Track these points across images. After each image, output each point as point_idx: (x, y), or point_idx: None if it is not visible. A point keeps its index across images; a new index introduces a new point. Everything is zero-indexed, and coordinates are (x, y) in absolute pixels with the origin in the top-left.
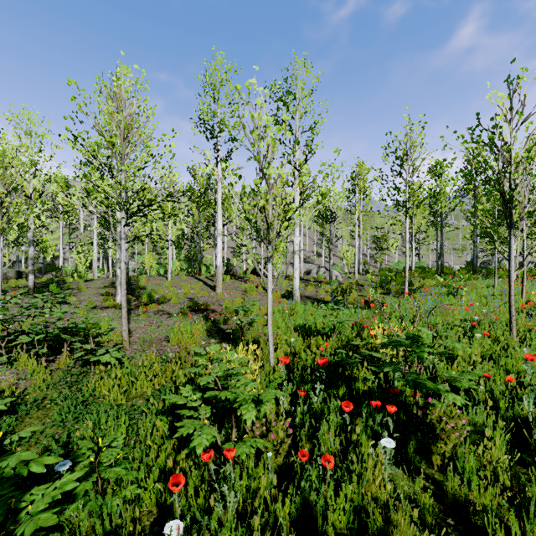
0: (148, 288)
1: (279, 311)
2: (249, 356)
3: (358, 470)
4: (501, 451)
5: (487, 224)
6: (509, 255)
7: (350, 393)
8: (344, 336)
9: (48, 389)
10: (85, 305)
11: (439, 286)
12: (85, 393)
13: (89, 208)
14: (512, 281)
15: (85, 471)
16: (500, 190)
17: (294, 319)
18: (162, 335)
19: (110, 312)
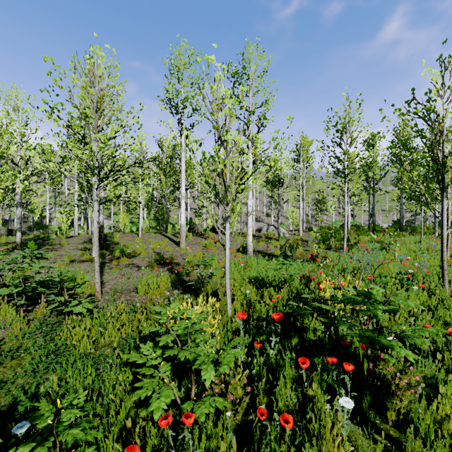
0: (121, 244)
1: (235, 264)
2: (208, 309)
3: (317, 430)
4: (451, 405)
5: (422, 188)
6: (442, 216)
7: (301, 342)
8: (293, 287)
9: (24, 338)
10: (64, 259)
11: (373, 242)
12: (58, 342)
13: (64, 173)
14: (444, 239)
15: (31, 447)
16: (434, 157)
17: (248, 272)
18: (132, 286)
19: (87, 265)
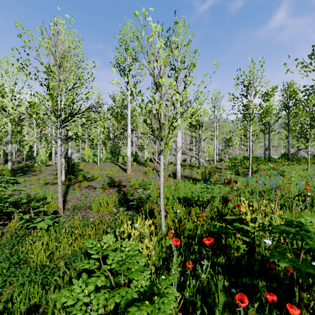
0: (84, 170)
1: (167, 186)
2: (145, 230)
3: None
4: None
5: None
6: None
7: (226, 259)
8: (214, 206)
9: None
10: (41, 182)
11: (270, 170)
12: (20, 254)
13: (33, 116)
14: None
15: None
16: None
17: (178, 193)
18: (88, 204)
19: (56, 187)
